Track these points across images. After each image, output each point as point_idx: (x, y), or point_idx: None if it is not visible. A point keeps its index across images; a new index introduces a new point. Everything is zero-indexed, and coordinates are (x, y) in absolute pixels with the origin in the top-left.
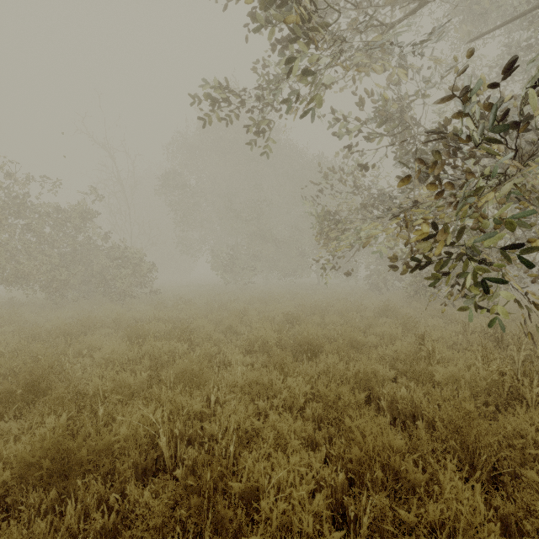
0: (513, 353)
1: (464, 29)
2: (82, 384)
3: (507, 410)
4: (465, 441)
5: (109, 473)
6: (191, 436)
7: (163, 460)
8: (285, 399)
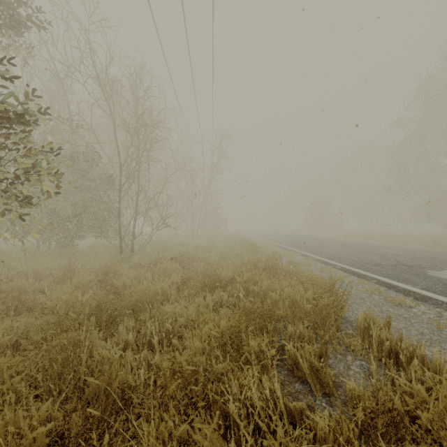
0: None
1: None
2: None
3: None
4: None
5: None
6: None
7: None
8: None
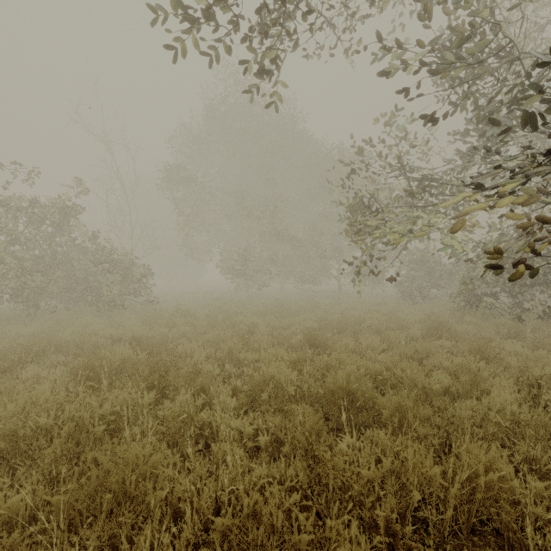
0: None
1: None
2: None
3: None
4: None
5: None
6: None
7: None
8: None
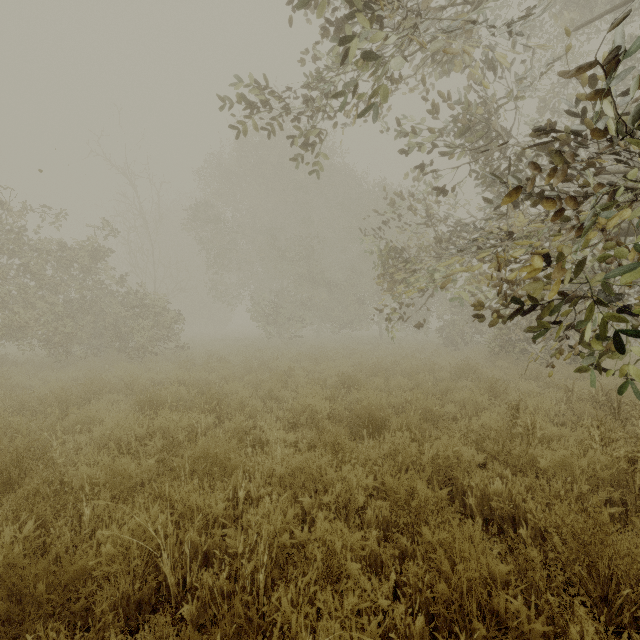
0: (637, 429)
1: (566, 16)
2: (69, 472)
3: (639, 511)
4: (594, 564)
5: (88, 608)
6: (209, 550)
7: (167, 587)
8: (339, 495)
